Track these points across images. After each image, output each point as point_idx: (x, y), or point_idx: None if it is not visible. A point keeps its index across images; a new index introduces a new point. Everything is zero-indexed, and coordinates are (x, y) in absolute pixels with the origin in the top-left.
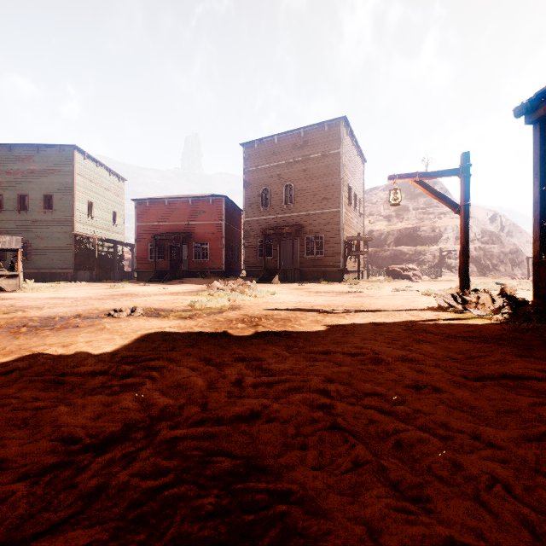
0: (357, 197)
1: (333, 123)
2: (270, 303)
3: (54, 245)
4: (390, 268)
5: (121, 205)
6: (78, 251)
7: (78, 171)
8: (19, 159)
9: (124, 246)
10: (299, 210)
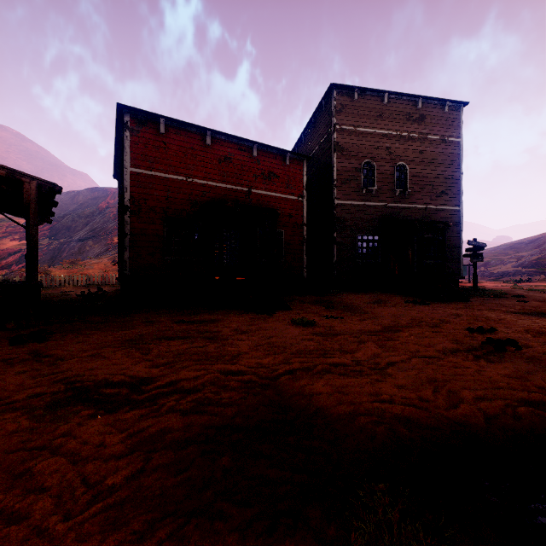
0: None
1: (452, 105)
2: None
3: None
4: None
5: None
6: None
7: None
8: None
9: None
10: (415, 201)
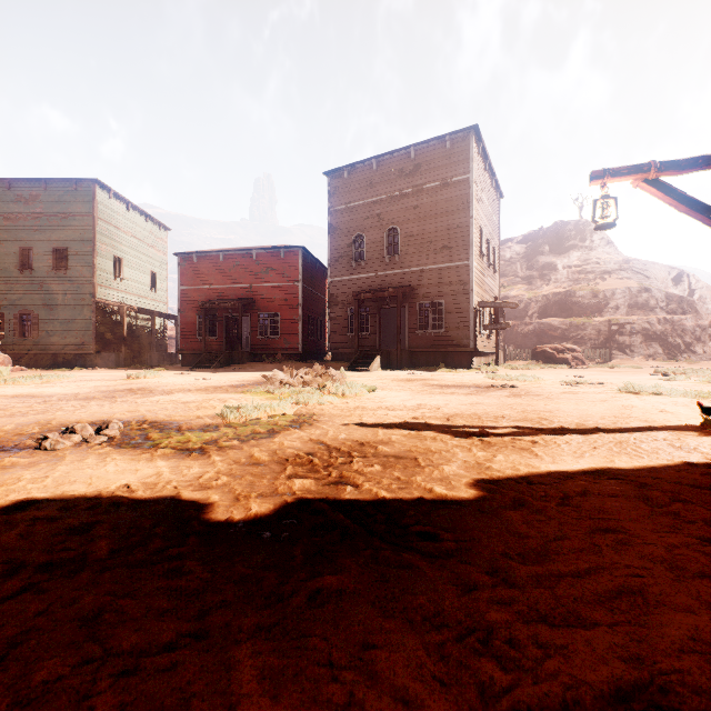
0: (491, 246)
1: (458, 136)
2: (369, 409)
3: (67, 317)
4: (538, 348)
5: (163, 263)
6: (100, 325)
7: (101, 214)
8: (21, 200)
9: (166, 320)
10: (408, 264)
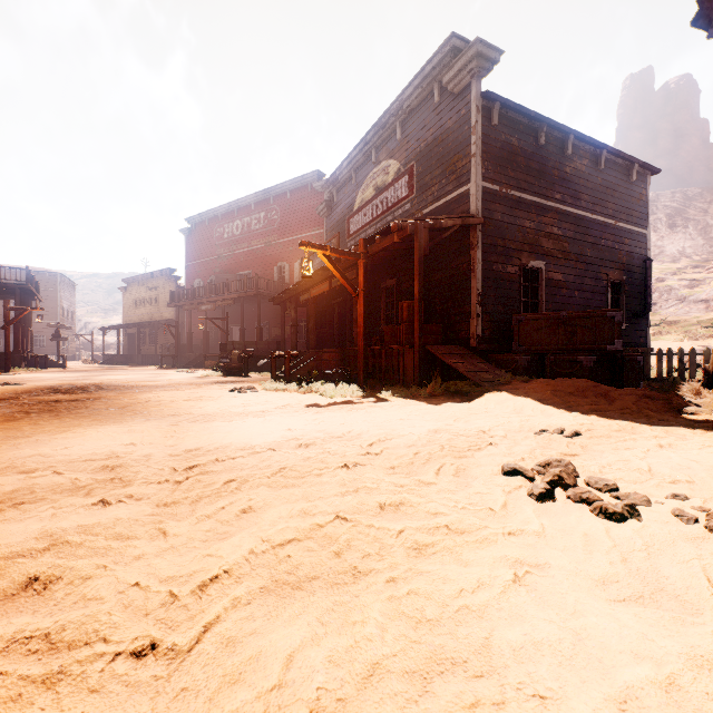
0: (71, 310)
1: (53, 274)
2: None
3: None
4: (95, 354)
5: None
6: None
7: None
8: None
9: None
10: None
